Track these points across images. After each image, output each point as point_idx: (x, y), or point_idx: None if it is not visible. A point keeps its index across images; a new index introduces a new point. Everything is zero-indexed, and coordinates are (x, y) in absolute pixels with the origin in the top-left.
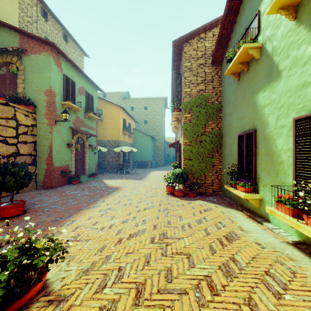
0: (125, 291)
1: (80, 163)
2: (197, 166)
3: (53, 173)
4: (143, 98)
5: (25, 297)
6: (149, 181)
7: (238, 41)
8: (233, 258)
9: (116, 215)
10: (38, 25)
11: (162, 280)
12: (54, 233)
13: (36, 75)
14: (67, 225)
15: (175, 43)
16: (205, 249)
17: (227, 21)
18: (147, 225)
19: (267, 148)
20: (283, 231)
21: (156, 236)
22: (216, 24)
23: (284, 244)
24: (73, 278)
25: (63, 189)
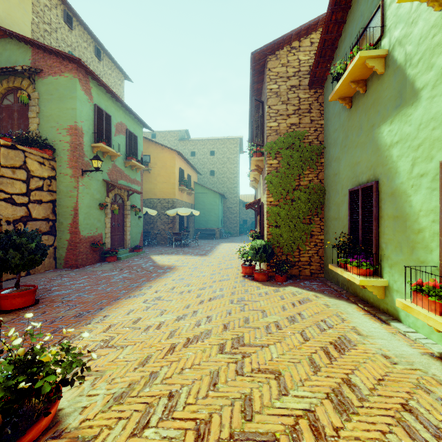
0: (177, 435)
1: (119, 231)
2: (287, 236)
3: (80, 246)
4: (208, 139)
5: (22, 440)
6: (217, 258)
7: (350, 48)
8: (347, 380)
9: (168, 308)
10: (59, 35)
11: (237, 416)
12: (76, 335)
13: (55, 105)
14: (96, 322)
15: (254, 55)
16: (303, 364)
17: (332, 21)
18: (214, 325)
19: (396, 209)
20: (422, 336)
21: (227, 342)
22: (316, 26)
23: (427, 358)
24: (98, 408)
25: (94, 269)
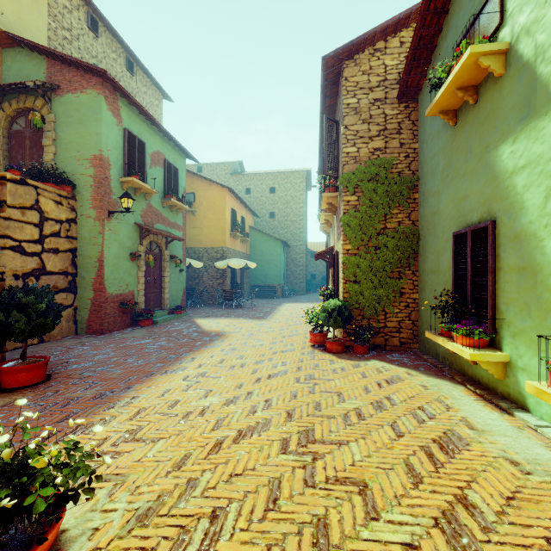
0: None
1: (155, 288)
2: (370, 294)
3: (106, 307)
4: (268, 172)
5: None
6: (279, 323)
7: (456, 44)
8: (462, 497)
9: (214, 388)
10: (81, 44)
11: None
12: (94, 424)
13: (75, 130)
14: (121, 406)
15: (327, 60)
16: (398, 472)
17: (430, 11)
18: (275, 412)
19: (522, 257)
20: None
21: (291, 437)
22: (408, 20)
23: None
24: (114, 532)
25: (123, 336)
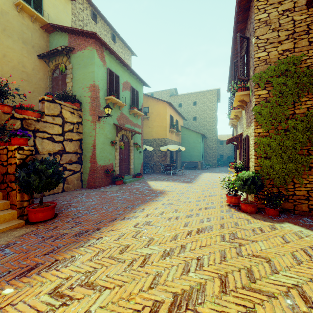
0: None
1: (125, 162)
2: (279, 168)
3: (97, 172)
4: (192, 93)
5: None
6: (201, 186)
7: None
8: None
9: (155, 237)
10: (88, 28)
11: None
12: (65, 260)
13: (81, 71)
14: (88, 245)
15: None
16: None
17: None
18: (207, 275)
19: None
20: None
21: None
22: None
23: None
24: None
25: (105, 190)
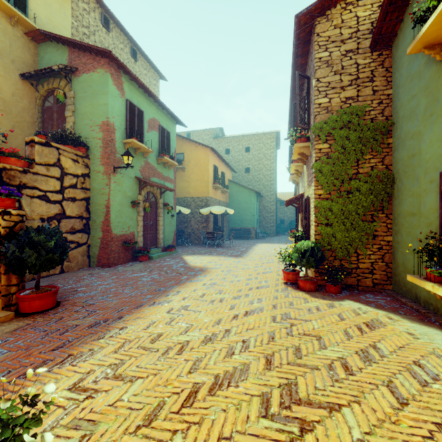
0: None
1: (151, 230)
2: (342, 237)
3: (111, 245)
4: (243, 135)
5: None
6: (254, 261)
7: None
8: None
9: (195, 322)
10: (97, 38)
11: None
12: (82, 354)
13: (89, 102)
14: (109, 336)
15: (299, 19)
16: None
17: None
18: (253, 356)
19: None
20: None
21: (272, 393)
22: None
23: None
24: None
25: (124, 269)
